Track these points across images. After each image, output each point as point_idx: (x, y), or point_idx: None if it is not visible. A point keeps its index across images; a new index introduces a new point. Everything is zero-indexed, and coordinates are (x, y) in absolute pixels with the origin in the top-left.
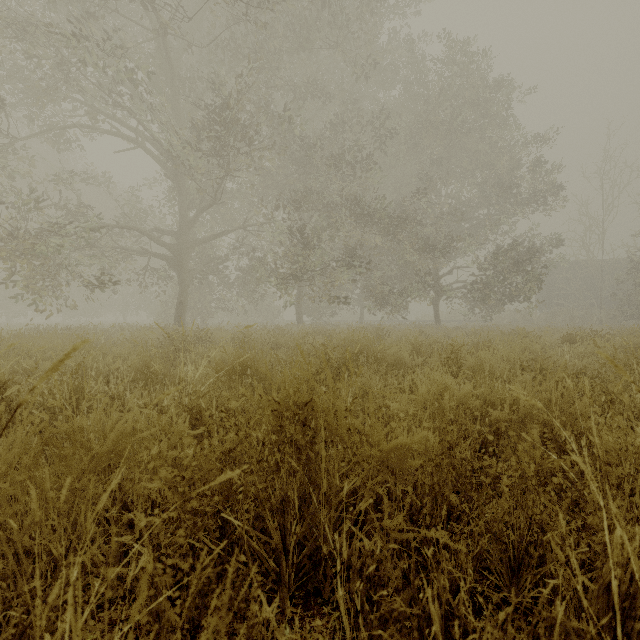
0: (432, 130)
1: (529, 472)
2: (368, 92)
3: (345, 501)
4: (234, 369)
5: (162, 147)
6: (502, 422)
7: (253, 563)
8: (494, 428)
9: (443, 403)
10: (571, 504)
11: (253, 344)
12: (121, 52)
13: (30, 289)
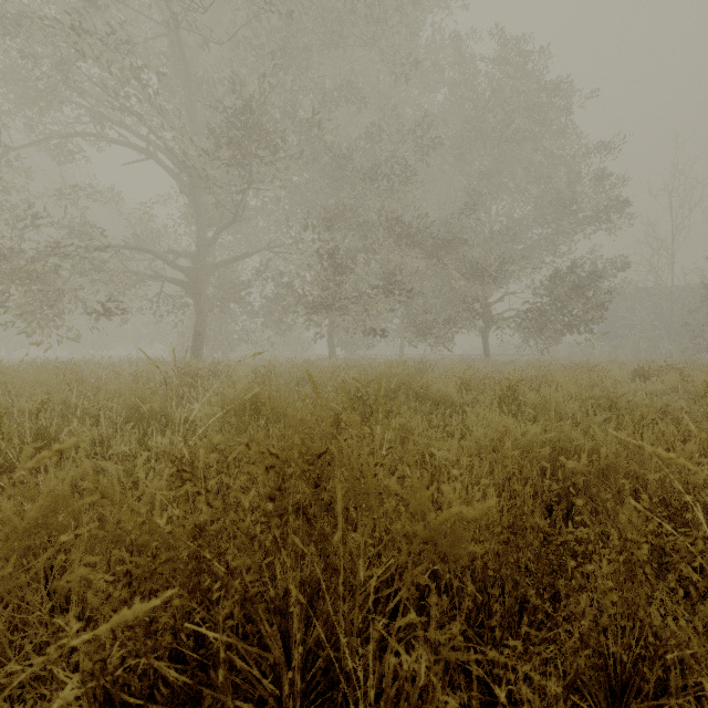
0: (481, 139)
1: (639, 555)
2: (409, 97)
3: (374, 597)
4: (245, 408)
5: (176, 157)
6: (579, 475)
7: (244, 682)
8: (569, 483)
9: (504, 451)
10: (699, 601)
11: (276, 379)
12: (128, 48)
13: (25, 317)
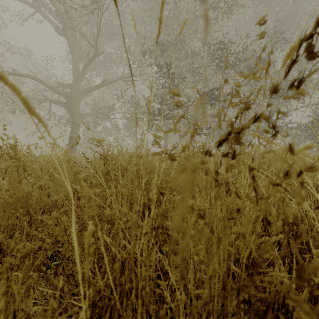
0: None
1: None
2: None
3: None
4: None
5: None
6: None
7: None
8: None
9: None
10: None
11: None
12: None
13: None
